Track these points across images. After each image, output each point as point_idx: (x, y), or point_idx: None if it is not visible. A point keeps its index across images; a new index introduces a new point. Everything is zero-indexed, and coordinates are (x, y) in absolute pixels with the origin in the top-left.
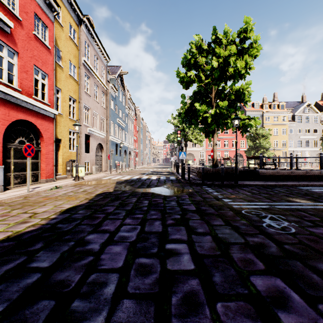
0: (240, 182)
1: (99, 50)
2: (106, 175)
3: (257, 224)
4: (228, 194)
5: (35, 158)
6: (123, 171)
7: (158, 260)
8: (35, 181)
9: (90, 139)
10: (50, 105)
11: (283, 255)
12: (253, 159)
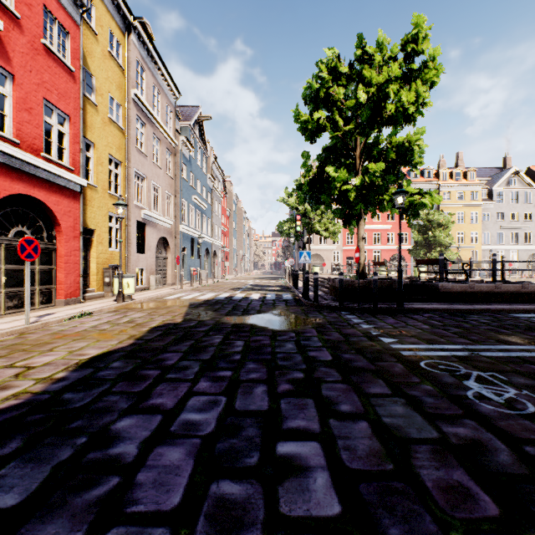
0: (406, 305)
1: (161, 78)
2: (174, 292)
3: (455, 393)
4: (389, 328)
5: (45, 263)
6: (204, 284)
7: (259, 487)
8: (46, 303)
9: (146, 229)
10: (74, 170)
11: (531, 473)
12: (427, 264)
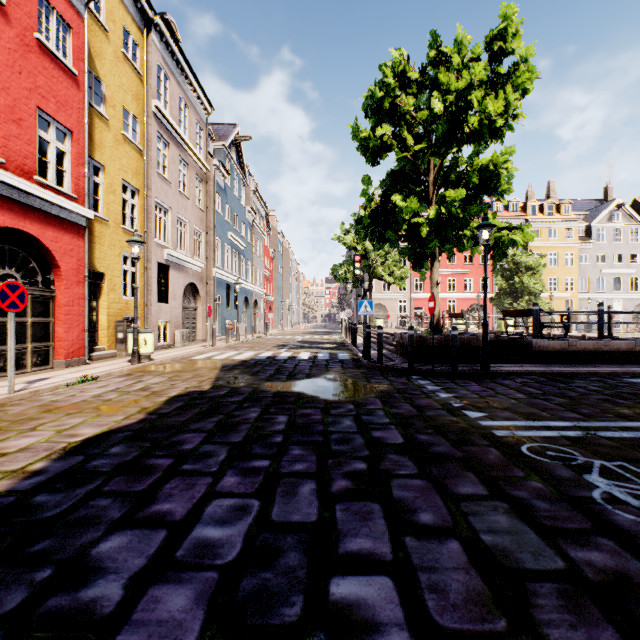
0: (493, 368)
1: (189, 88)
2: (204, 351)
3: (576, 493)
4: (474, 397)
5: (40, 314)
6: (242, 340)
7: None
8: (41, 365)
9: (170, 273)
10: (77, 199)
11: None
12: (517, 315)
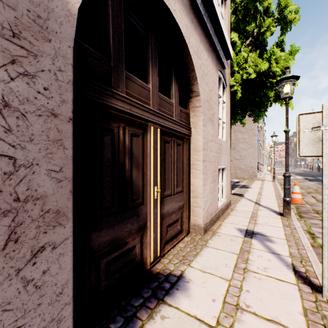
0: None
1: None
2: None
3: None
4: None
5: None
6: None
7: None
8: None
9: None
10: None
11: None
12: None
